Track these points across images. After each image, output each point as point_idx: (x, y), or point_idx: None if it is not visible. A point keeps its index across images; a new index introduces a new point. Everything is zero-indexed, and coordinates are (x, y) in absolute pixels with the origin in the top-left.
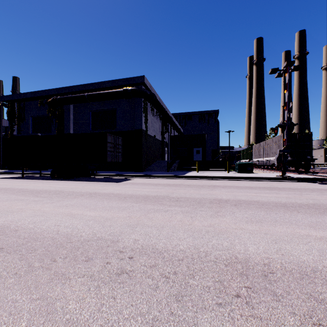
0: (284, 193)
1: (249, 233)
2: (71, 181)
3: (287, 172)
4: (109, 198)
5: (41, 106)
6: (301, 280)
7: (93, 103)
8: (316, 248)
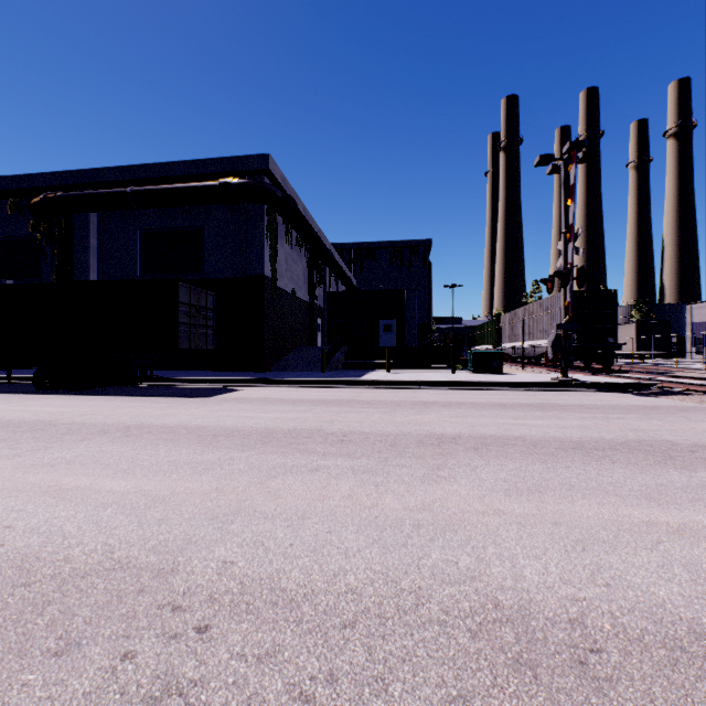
0: (573, 418)
1: (518, 525)
2: (87, 395)
3: (570, 372)
4: (174, 439)
5: (14, 213)
6: (675, 669)
7: (147, 212)
8: (679, 560)
